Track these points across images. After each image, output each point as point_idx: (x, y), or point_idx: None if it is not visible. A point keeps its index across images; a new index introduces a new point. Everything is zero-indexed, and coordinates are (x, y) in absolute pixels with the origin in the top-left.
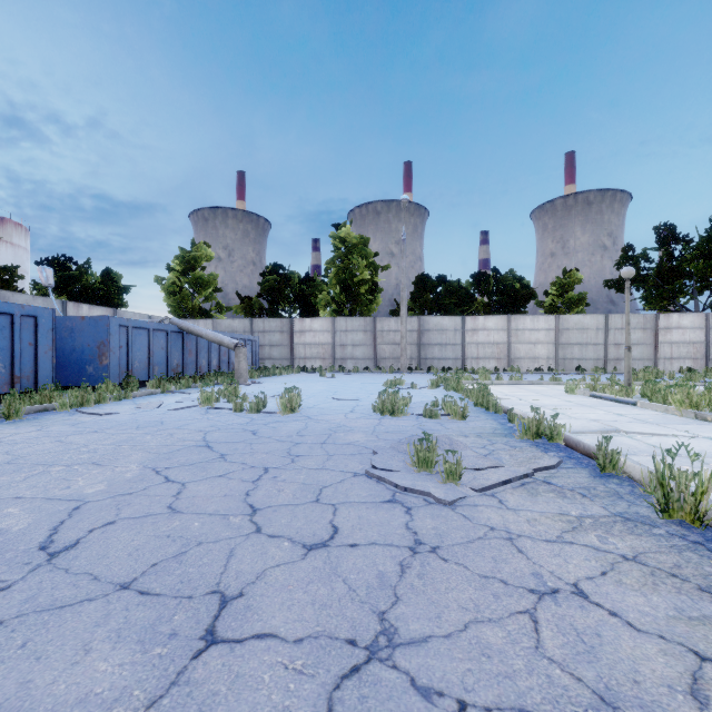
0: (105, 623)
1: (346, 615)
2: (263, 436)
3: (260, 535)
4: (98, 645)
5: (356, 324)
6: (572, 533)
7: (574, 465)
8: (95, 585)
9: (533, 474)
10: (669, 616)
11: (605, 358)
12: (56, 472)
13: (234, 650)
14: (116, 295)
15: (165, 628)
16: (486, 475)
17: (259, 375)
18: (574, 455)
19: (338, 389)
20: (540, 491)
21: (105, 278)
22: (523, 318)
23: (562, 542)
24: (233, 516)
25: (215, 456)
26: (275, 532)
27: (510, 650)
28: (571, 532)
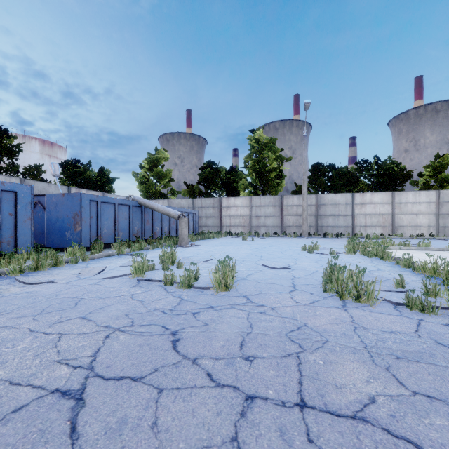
0: None
1: None
2: (185, 357)
3: None
4: None
5: (267, 201)
6: None
7: None
8: None
9: None
10: None
11: None
12: None
13: None
14: (107, 184)
15: None
16: None
17: (198, 238)
18: None
19: (262, 253)
20: None
21: (99, 173)
22: (405, 194)
23: None
24: None
25: None
26: None
27: None
28: None
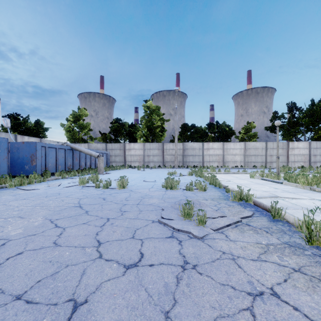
0: None
1: (146, 315)
2: (108, 201)
3: (101, 260)
4: None
5: (154, 146)
6: (265, 255)
7: (259, 215)
8: (0, 297)
9: (241, 221)
10: None
11: (266, 161)
12: None
13: None
14: (41, 132)
15: None
16: (218, 221)
17: (109, 169)
18: (259, 209)
19: (146, 176)
20: (245, 229)
21: (36, 124)
22: (229, 143)
23: (260, 260)
24: (87, 248)
25: (83, 212)
26: (109, 257)
27: None
28: (264, 254)
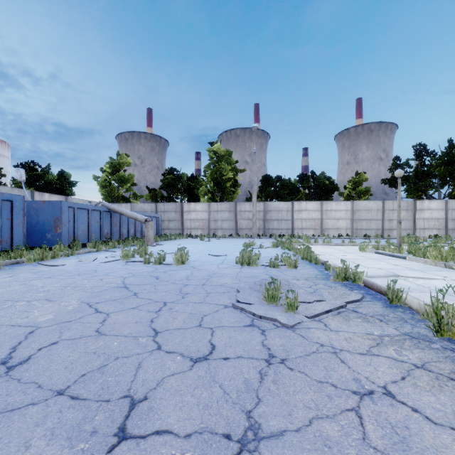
0: (43, 423)
1: (222, 414)
2: (163, 280)
3: (160, 351)
4: (36, 442)
5: (224, 206)
6: (377, 348)
7: (371, 299)
8: (38, 392)
9: (346, 306)
10: (454, 412)
11: (382, 229)
12: (19, 306)
13: (139, 444)
14: (67, 187)
15: (88, 426)
16: (314, 306)
17: (161, 239)
18: (370, 292)
19: (213, 249)
20: (351, 317)
21: (60, 176)
22: (330, 203)
23: (371, 354)
24: (141, 337)
25: (130, 294)
26: (170, 349)
27: (344, 441)
28: (376, 347)
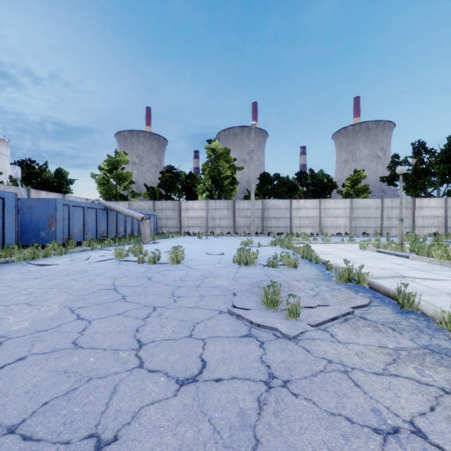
0: None
1: None
2: (155, 281)
3: (142, 370)
4: None
5: (222, 204)
6: (394, 365)
7: (379, 303)
8: None
9: (353, 312)
10: None
11: (381, 227)
12: None
13: None
14: (65, 185)
15: None
16: (318, 312)
17: (158, 238)
18: (377, 295)
19: (210, 247)
20: (359, 325)
21: (57, 174)
22: (329, 201)
23: (388, 375)
24: (122, 351)
25: (118, 297)
26: (154, 367)
27: None
28: (393, 364)
